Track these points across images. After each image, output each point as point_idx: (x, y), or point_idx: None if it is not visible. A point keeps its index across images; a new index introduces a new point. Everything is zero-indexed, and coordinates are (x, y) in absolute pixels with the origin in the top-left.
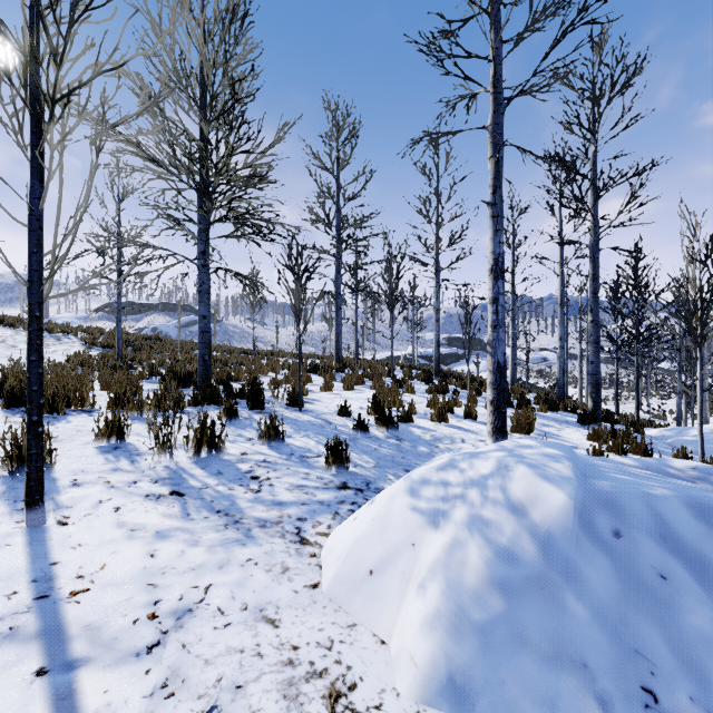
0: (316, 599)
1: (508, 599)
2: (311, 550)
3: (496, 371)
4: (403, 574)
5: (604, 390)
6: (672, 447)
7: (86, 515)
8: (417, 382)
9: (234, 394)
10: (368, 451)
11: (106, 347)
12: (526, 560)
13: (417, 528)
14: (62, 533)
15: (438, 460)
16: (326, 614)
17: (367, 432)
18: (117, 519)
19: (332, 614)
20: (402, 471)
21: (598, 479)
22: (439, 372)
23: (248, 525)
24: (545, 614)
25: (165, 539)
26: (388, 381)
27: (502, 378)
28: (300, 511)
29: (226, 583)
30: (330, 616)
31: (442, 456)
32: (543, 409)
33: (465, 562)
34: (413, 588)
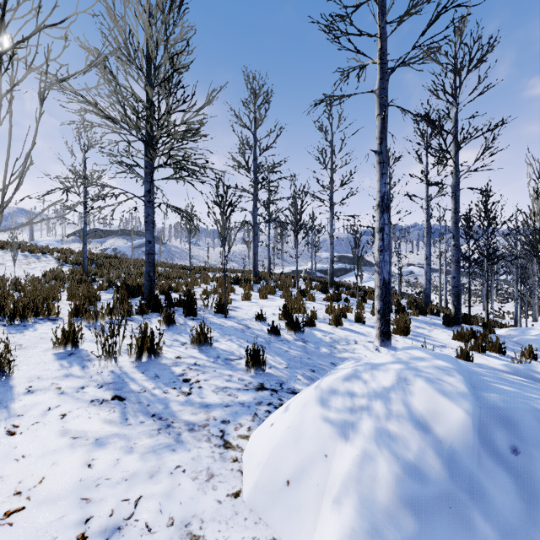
0: (238, 510)
1: (419, 520)
2: (233, 455)
3: (382, 286)
4: (318, 486)
5: None
6: (518, 344)
7: (34, 423)
8: (316, 292)
9: (173, 304)
10: (280, 353)
11: (75, 264)
12: (433, 478)
13: (328, 439)
14: (9, 443)
15: (343, 370)
16: (247, 527)
17: (279, 336)
18: (62, 427)
19: (253, 527)
20: (309, 371)
21: (487, 391)
22: (333, 283)
23: (179, 429)
24: (456, 536)
25: (103, 447)
26: (294, 291)
27: (387, 292)
28: (224, 414)
29: (155, 494)
30: (250, 530)
31: (346, 365)
32: (415, 313)
33: (375, 477)
34: (328, 503)
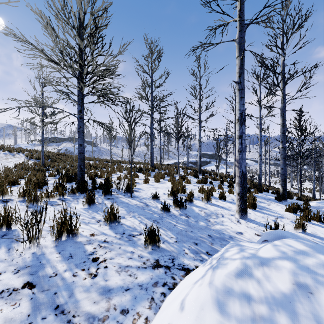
0: None
1: None
2: None
3: (241, 176)
4: None
5: (274, 178)
6: None
7: None
8: (190, 177)
9: (96, 187)
10: (170, 228)
11: (37, 159)
12: None
13: None
14: None
15: (232, 262)
16: None
17: (168, 212)
18: None
19: None
20: (193, 245)
21: None
22: (200, 171)
23: None
24: None
25: None
26: (176, 176)
27: (245, 180)
28: (124, 300)
29: None
30: None
31: (231, 253)
32: (256, 192)
33: None
34: None
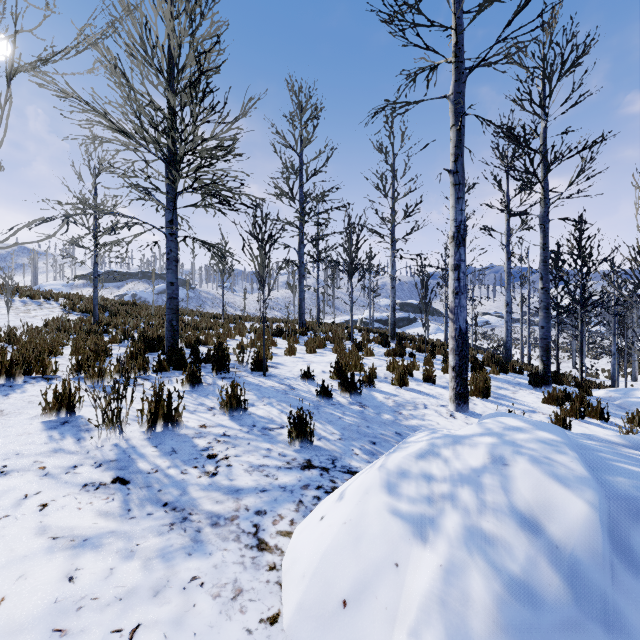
0: None
1: None
2: (270, 559)
3: (458, 337)
4: (386, 609)
5: None
6: (621, 409)
7: (1, 517)
8: (374, 345)
9: (200, 359)
10: (332, 420)
11: (84, 312)
12: (550, 601)
13: (399, 541)
14: None
15: (415, 444)
16: None
17: (330, 399)
18: (39, 522)
19: None
20: (368, 444)
21: (610, 474)
22: (395, 335)
23: (198, 523)
24: None
25: (93, 551)
26: (348, 344)
27: (464, 344)
28: (259, 501)
29: (160, 621)
30: None
31: (418, 437)
32: (495, 371)
33: (468, 599)
34: (402, 636)
